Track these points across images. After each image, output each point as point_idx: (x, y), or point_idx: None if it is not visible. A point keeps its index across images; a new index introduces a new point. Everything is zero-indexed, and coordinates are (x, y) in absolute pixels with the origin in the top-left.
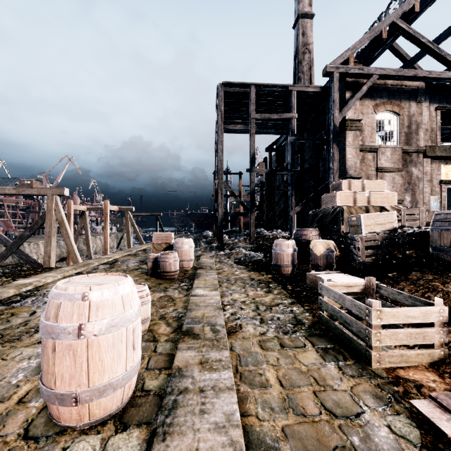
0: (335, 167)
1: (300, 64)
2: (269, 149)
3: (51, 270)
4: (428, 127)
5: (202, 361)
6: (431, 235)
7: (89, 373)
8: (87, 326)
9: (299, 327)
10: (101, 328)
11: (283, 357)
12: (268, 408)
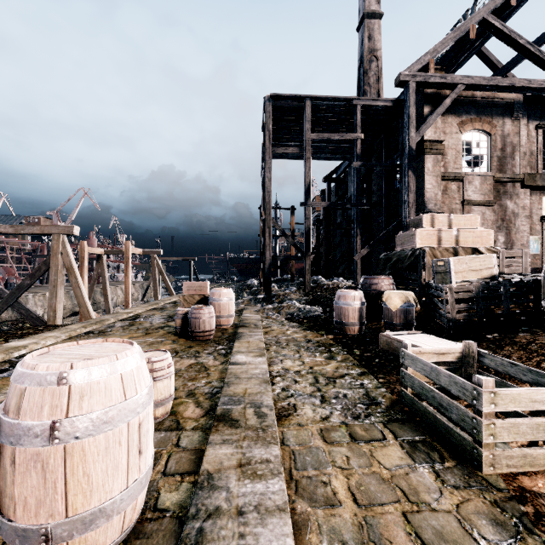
0: (410, 199)
1: (366, 75)
2: (328, 178)
3: (55, 329)
4: (527, 150)
5: (242, 463)
6: (544, 284)
7: (67, 496)
8: (64, 425)
9: (373, 408)
10: (87, 426)
11: (355, 455)
12: (339, 541)
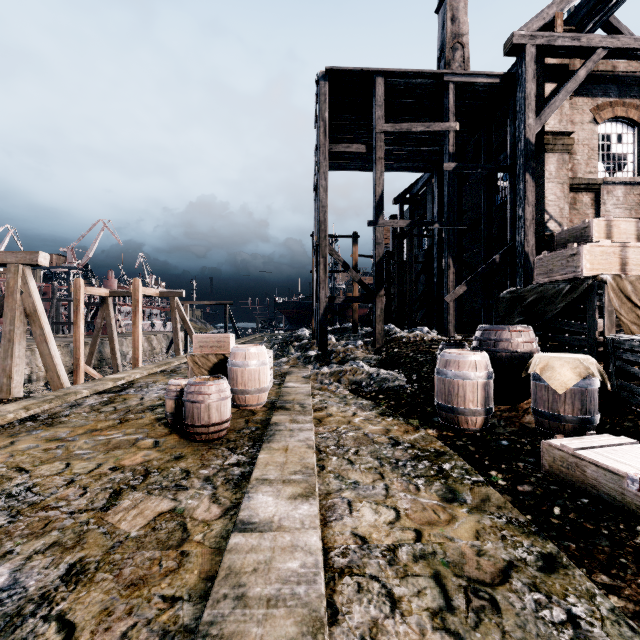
0: (528, 215)
1: (448, 67)
2: (400, 199)
3: None
4: None
5: None
6: None
7: None
8: None
9: None
10: None
11: None
12: None
